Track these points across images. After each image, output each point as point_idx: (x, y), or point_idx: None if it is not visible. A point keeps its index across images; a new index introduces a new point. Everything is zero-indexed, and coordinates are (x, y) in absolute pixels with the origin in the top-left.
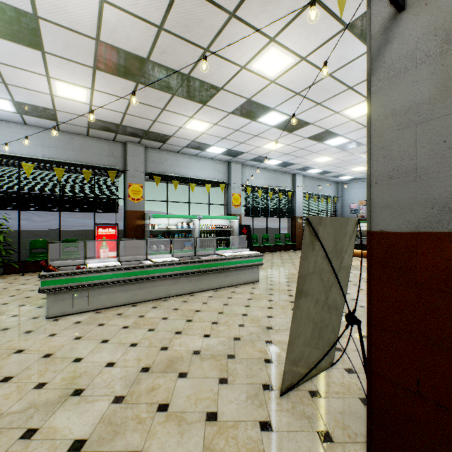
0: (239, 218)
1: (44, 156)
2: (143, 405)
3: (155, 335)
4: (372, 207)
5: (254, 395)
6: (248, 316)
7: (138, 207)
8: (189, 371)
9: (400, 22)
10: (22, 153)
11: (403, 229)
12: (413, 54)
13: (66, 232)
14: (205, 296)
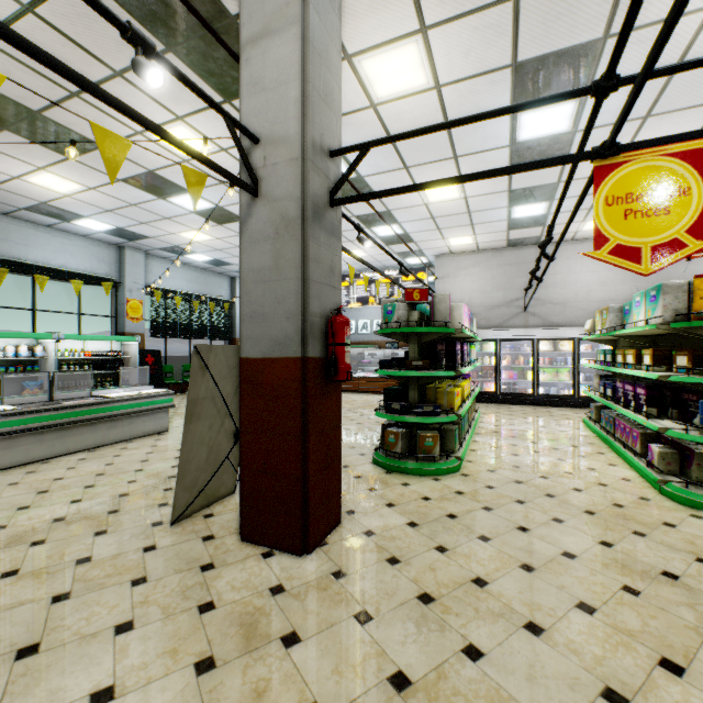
0: (139, 340)
1: None
2: None
3: None
4: (242, 339)
5: (141, 533)
6: (144, 471)
7: None
8: (49, 538)
9: (256, 205)
10: None
11: (258, 356)
12: (263, 232)
13: None
14: (72, 460)
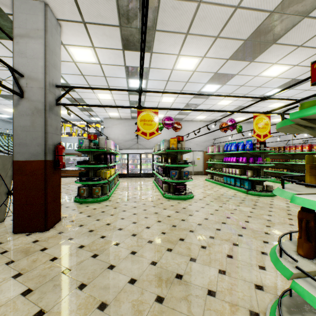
0: None
1: None
2: None
3: None
4: (14, 153)
5: None
6: None
7: None
8: None
9: (22, 101)
10: None
11: (23, 160)
12: (26, 112)
13: None
14: None
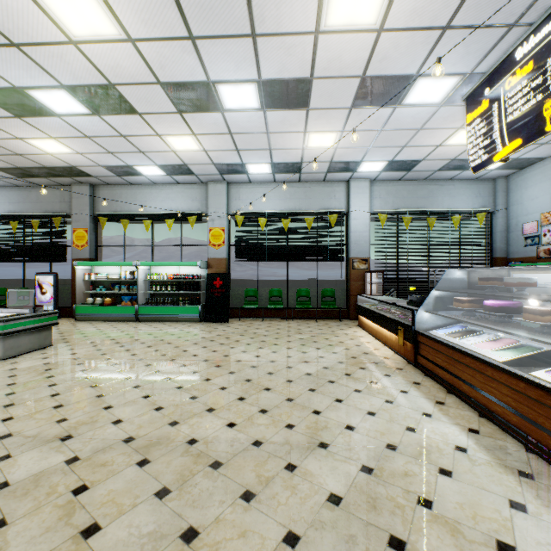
0: (199, 264)
1: (11, 212)
2: None
3: None
4: None
5: None
6: None
7: (83, 255)
8: None
9: None
10: None
11: None
12: None
13: None
14: None
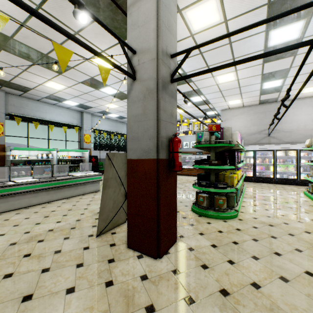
0: (89, 151)
1: None
2: (13, 257)
3: (19, 227)
4: (128, 149)
5: (83, 239)
6: (88, 209)
7: None
8: (45, 239)
9: (134, 84)
10: None
11: (135, 158)
12: (138, 97)
13: None
14: (59, 202)
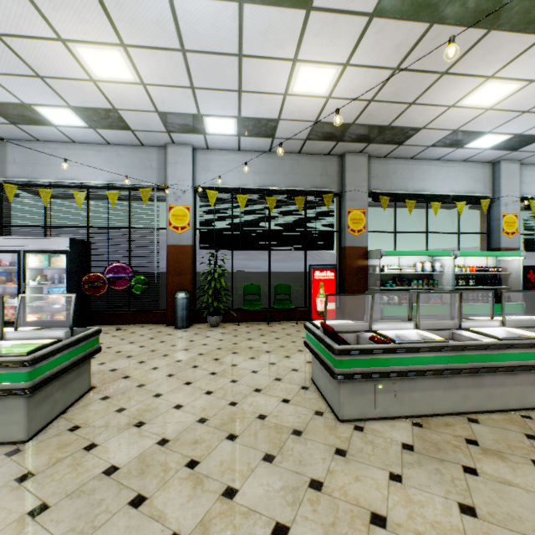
0: (523, 254)
1: (255, 185)
2: None
3: None
4: None
5: None
6: None
7: (359, 242)
8: None
9: None
10: (235, 184)
11: None
12: None
13: (251, 275)
14: None
